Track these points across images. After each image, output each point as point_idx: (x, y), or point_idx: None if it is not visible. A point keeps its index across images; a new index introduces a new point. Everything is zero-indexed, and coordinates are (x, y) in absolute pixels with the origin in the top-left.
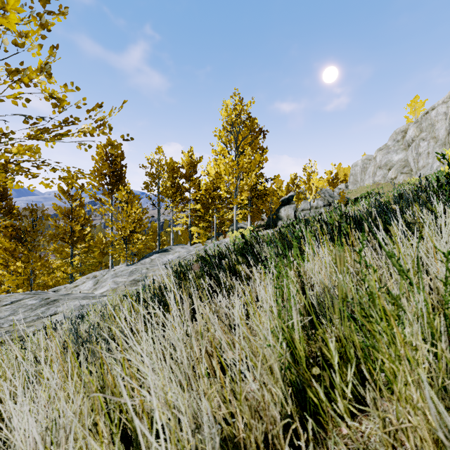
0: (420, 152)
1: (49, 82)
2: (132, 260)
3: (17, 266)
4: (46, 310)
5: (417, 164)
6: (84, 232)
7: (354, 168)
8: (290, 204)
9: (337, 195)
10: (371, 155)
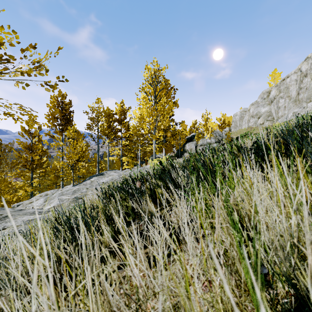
0: (279, 106)
1: None
2: (78, 181)
3: None
4: None
5: (277, 114)
6: (42, 161)
7: (234, 117)
8: (192, 141)
9: (224, 135)
10: (246, 108)
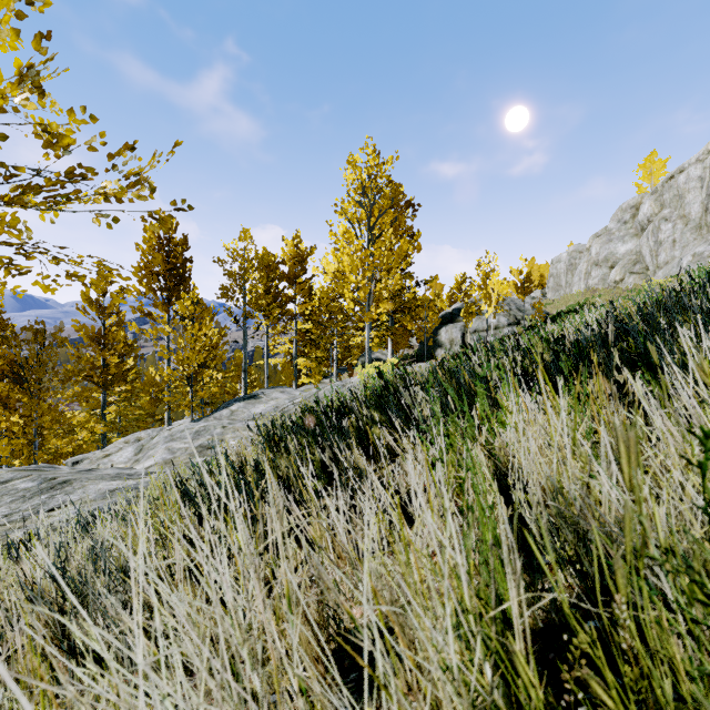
0: (660, 240)
1: (41, 105)
2: (202, 412)
3: (12, 423)
4: (48, 499)
5: (656, 258)
6: (125, 366)
7: (555, 265)
8: (455, 322)
9: (529, 308)
10: (583, 245)
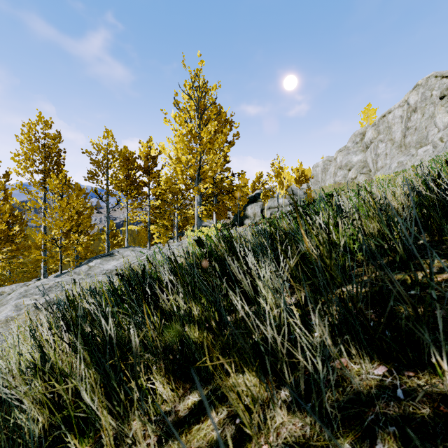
0: (378, 153)
1: None
2: (75, 265)
3: None
4: None
5: (376, 164)
6: (11, 232)
7: (315, 169)
8: (257, 202)
9: (302, 194)
10: (331, 157)
